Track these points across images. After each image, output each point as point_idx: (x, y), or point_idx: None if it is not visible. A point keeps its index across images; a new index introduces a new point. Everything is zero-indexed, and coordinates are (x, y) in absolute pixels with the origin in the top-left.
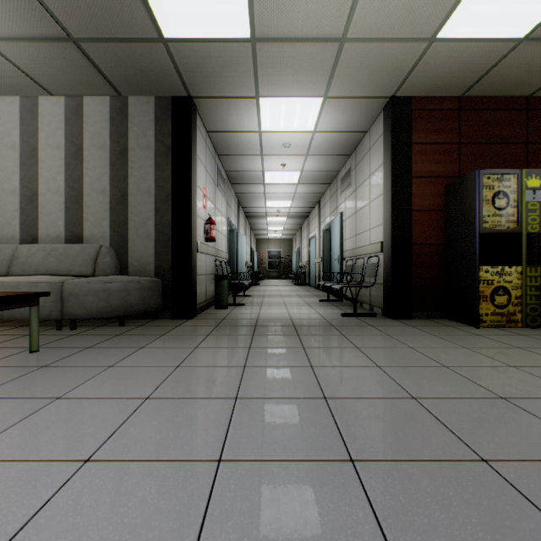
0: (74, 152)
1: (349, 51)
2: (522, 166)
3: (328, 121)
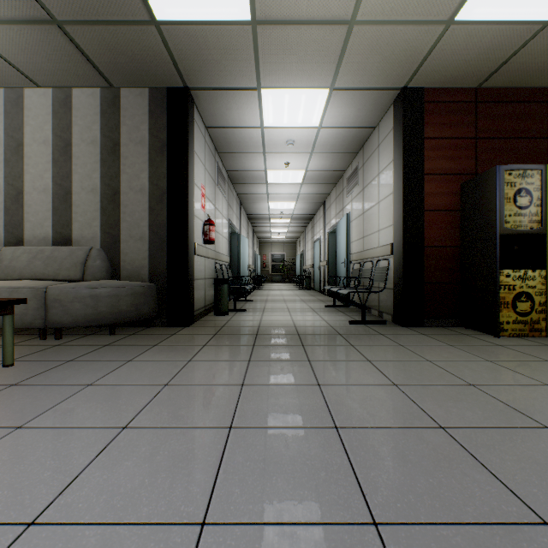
0: (63, 148)
1: (358, 36)
2: (543, 163)
3: (334, 115)
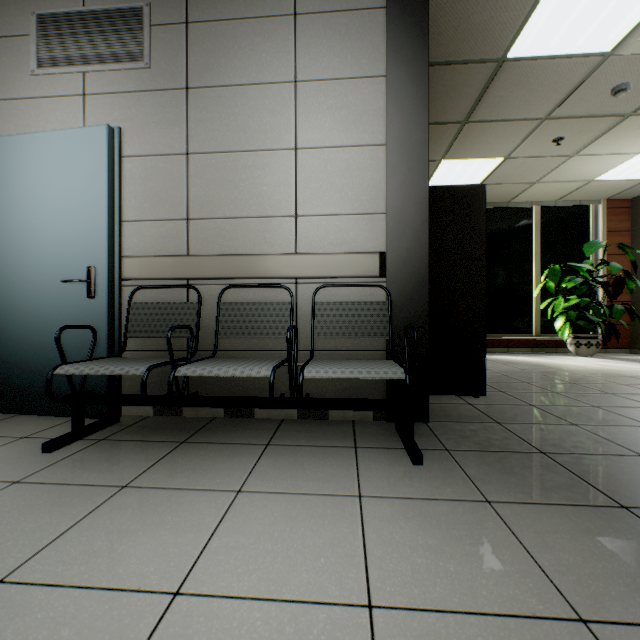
0: None
1: None
2: None
3: None
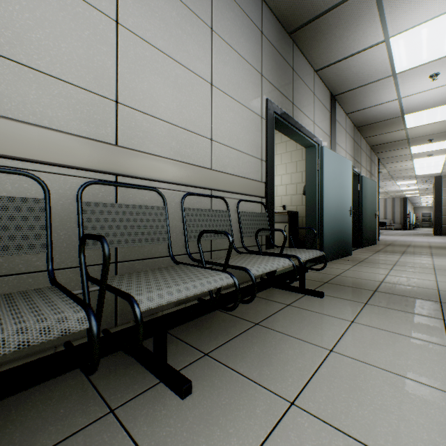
0: (385, 206)
1: None
2: None
3: None
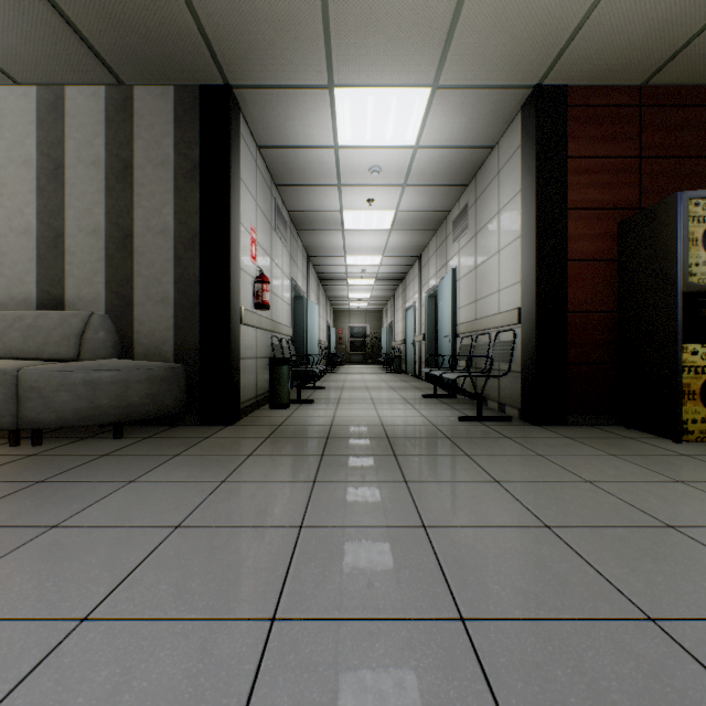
0: (51, 171)
1: (476, 1)
2: None
3: (437, 128)
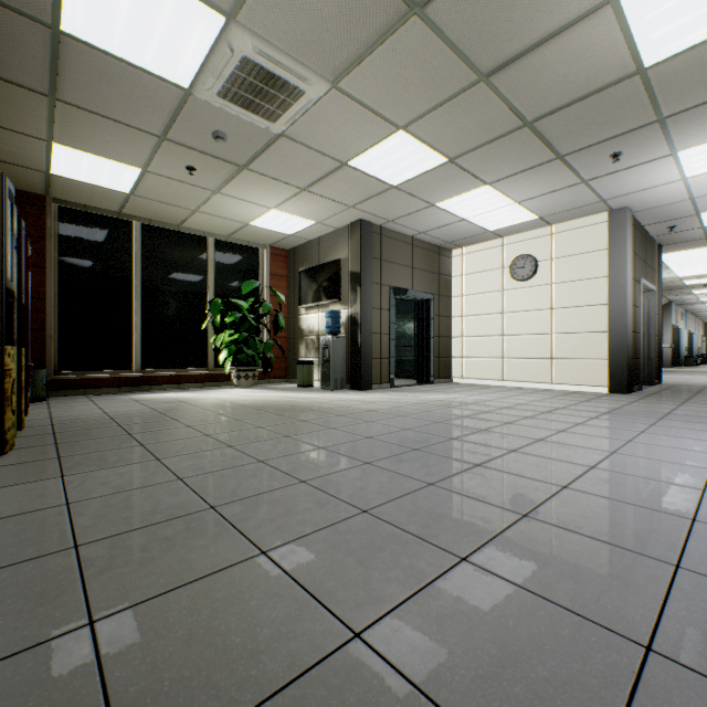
0: None
1: None
2: None
3: None
